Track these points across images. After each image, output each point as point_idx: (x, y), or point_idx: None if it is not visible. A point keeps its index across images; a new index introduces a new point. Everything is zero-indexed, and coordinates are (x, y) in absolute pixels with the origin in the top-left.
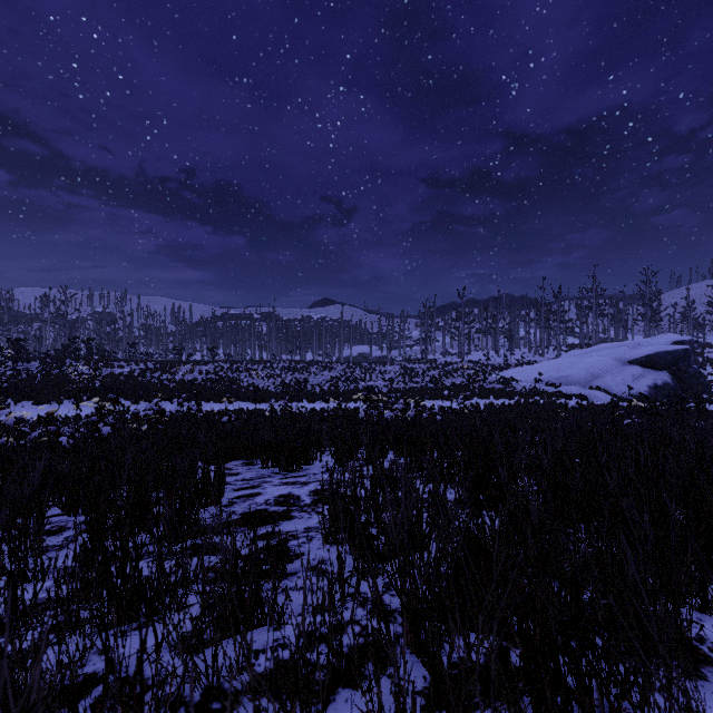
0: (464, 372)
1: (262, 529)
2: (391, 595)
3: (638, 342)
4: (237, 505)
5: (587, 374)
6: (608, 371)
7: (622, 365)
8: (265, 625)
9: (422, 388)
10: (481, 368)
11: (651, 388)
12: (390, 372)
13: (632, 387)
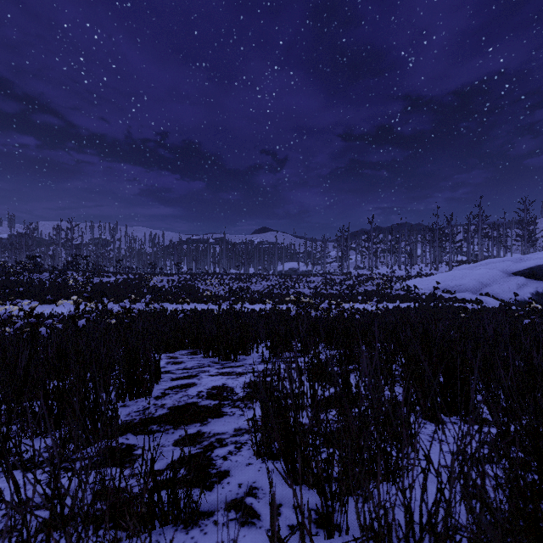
0: (373, 282)
1: (187, 429)
2: None
3: (520, 257)
4: (169, 397)
5: (478, 283)
6: (496, 281)
7: (507, 276)
8: None
9: (340, 294)
10: (388, 278)
11: (533, 295)
12: (314, 282)
13: (517, 293)
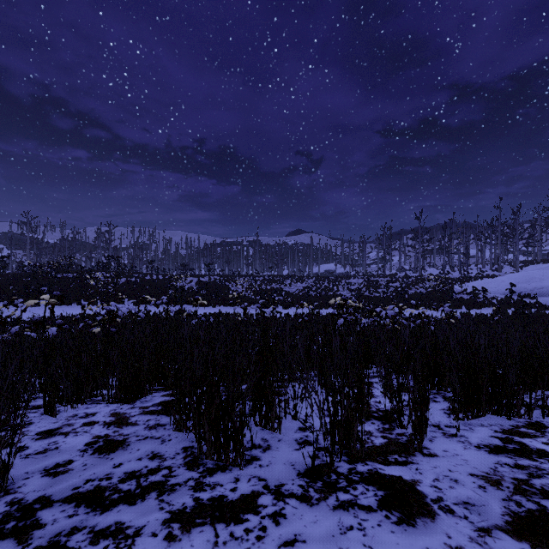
0: (424, 284)
1: None
2: None
3: None
4: None
5: None
6: None
7: None
8: None
9: (388, 297)
10: None
11: None
12: (354, 284)
13: None
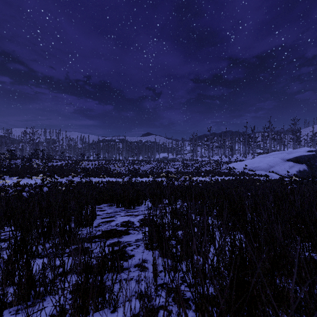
0: (210, 165)
1: (113, 240)
2: (186, 286)
3: (291, 151)
4: (101, 226)
5: (268, 166)
6: (277, 164)
7: (284, 161)
8: (106, 308)
9: (192, 172)
10: (218, 163)
11: (297, 172)
12: (177, 165)
13: (289, 171)
